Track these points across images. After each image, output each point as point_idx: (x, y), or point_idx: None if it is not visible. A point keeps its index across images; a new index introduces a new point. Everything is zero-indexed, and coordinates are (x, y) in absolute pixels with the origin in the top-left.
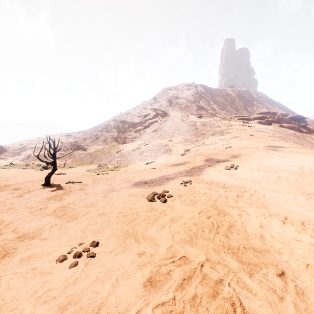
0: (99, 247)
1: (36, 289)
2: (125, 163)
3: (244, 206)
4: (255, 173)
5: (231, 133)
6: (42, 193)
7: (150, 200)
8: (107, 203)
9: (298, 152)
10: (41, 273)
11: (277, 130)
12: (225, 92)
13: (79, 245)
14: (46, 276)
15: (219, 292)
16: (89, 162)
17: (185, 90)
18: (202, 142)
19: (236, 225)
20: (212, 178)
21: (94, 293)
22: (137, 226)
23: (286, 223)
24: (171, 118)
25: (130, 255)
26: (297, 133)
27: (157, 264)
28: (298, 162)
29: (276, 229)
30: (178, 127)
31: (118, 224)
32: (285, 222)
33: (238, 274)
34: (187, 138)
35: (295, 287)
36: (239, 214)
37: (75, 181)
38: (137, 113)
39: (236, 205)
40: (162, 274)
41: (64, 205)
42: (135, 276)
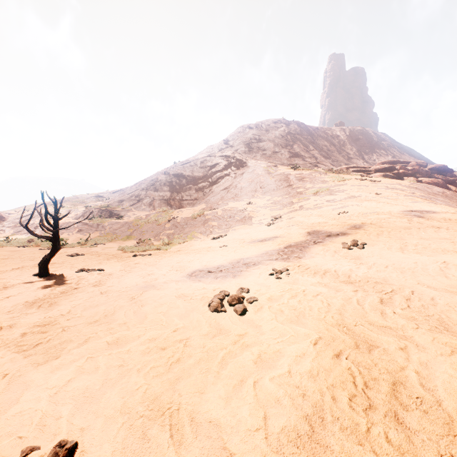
0: None
1: None
2: (180, 237)
3: (403, 327)
4: (398, 256)
5: (344, 191)
6: (26, 292)
7: (216, 309)
8: (134, 315)
9: None
10: None
11: (416, 186)
12: (330, 133)
13: (21, 456)
14: None
15: None
16: (125, 236)
17: (272, 129)
18: (299, 204)
19: (406, 382)
20: (324, 265)
21: None
22: (182, 381)
23: None
24: (252, 170)
25: None
26: (446, 191)
27: None
28: None
29: None
30: (261, 183)
31: (141, 374)
32: None
33: None
34: (275, 199)
35: None
36: (402, 347)
37: (93, 268)
38: (200, 162)
39: (387, 324)
40: None
41: (49, 321)
42: None
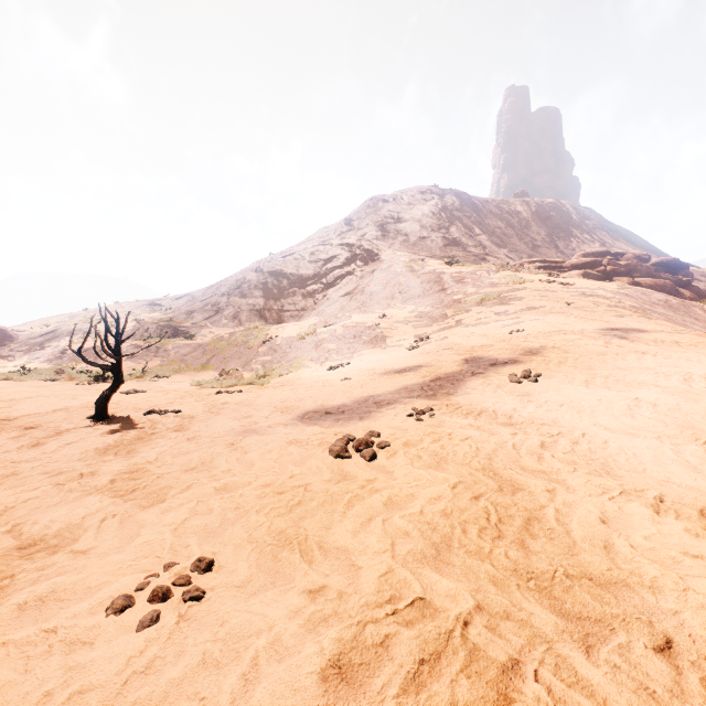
0: (215, 572)
1: (50, 689)
2: (281, 367)
3: (558, 470)
4: (580, 392)
5: (522, 299)
6: (89, 438)
7: (339, 455)
8: (238, 463)
9: (676, 342)
10: (66, 644)
11: (626, 292)
12: (507, 208)
13: (166, 567)
14: (79, 653)
15: (513, 697)
16: (199, 365)
17: (417, 203)
18: (456, 319)
19: (543, 518)
20: (481, 403)
21: (197, 699)
22: (306, 520)
23: (663, 512)
24: (387, 265)
25: (289, 596)
26: (671, 299)
27: (356, 618)
28: (679, 366)
29: (641, 527)
30: (401, 286)
31: (262, 514)
32: (660, 510)
33: (557, 648)
34: (421, 311)
35: (703, 684)
36: (549, 489)
37: (166, 410)
38: (309, 253)
39: (541, 468)
40: (367, 648)
41: (136, 467)
42: (299, 653)
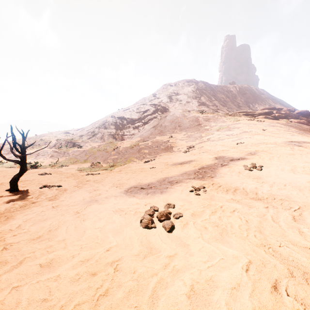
0: None
1: None
2: (121, 161)
3: None
4: (292, 176)
5: (239, 128)
6: None
7: (146, 226)
8: (74, 230)
9: None
10: None
11: (290, 124)
12: (226, 89)
13: None
14: None
15: None
16: (83, 160)
17: (186, 86)
18: (207, 137)
19: None
20: (233, 183)
21: None
22: None
23: None
24: (172, 114)
25: None
26: None
27: None
28: None
29: None
30: (179, 123)
31: None
32: None
33: None
34: (189, 134)
35: None
36: None
37: (54, 185)
38: (136, 108)
39: None
40: None
41: None
42: None
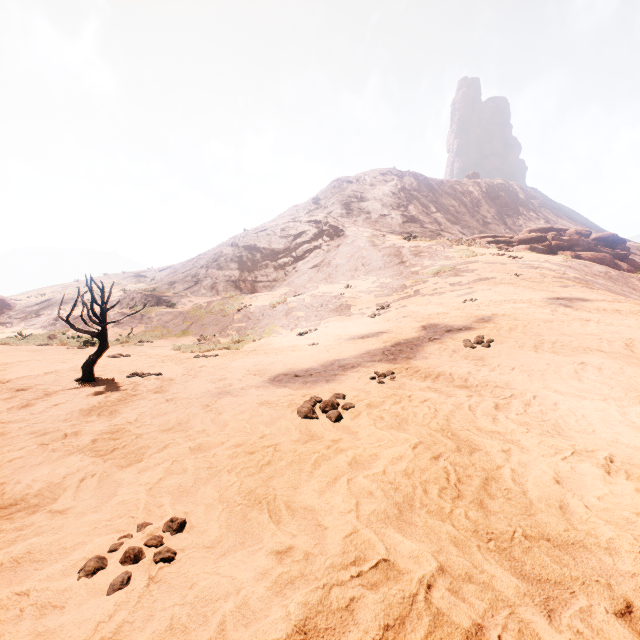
0: (186, 532)
1: None
2: (254, 333)
3: (513, 431)
4: (530, 356)
5: (474, 270)
6: (75, 399)
7: (306, 416)
8: (212, 423)
9: (617, 310)
10: (37, 608)
11: (570, 264)
12: (460, 188)
13: (139, 528)
14: (49, 618)
15: None
16: (179, 331)
17: (379, 183)
18: (414, 289)
19: (499, 478)
20: (439, 367)
21: None
22: (275, 480)
23: (614, 472)
24: (351, 240)
25: (257, 557)
26: (610, 270)
27: (321, 581)
28: (620, 332)
29: (594, 487)
30: (364, 259)
31: (233, 474)
32: (610, 470)
33: (520, 612)
34: (382, 282)
35: None
36: (505, 449)
37: (148, 373)
38: (280, 229)
39: (496, 429)
40: (332, 612)
41: (117, 428)
42: (266, 617)
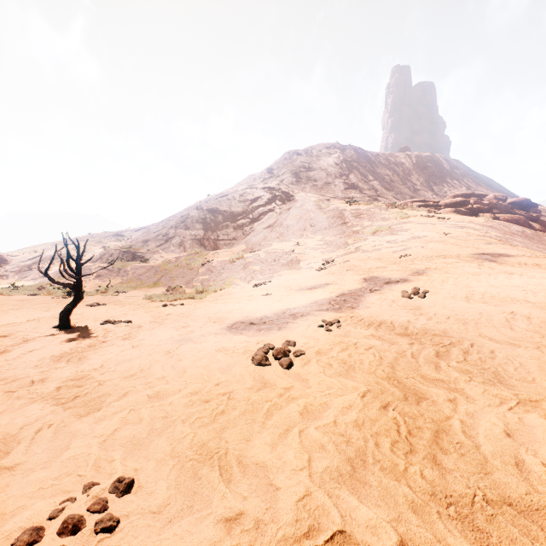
0: (133, 493)
1: None
2: (216, 284)
3: (456, 379)
4: (463, 306)
5: (408, 230)
6: (49, 345)
7: (260, 363)
8: (172, 369)
9: (537, 264)
10: None
11: (491, 225)
12: (394, 160)
13: (85, 489)
14: None
15: None
16: (151, 283)
17: (324, 155)
18: (355, 246)
19: (449, 430)
20: (380, 316)
21: None
22: (228, 431)
23: None
24: (300, 204)
25: (205, 526)
26: (526, 230)
27: None
28: (542, 284)
29: (545, 441)
30: (311, 221)
31: (187, 424)
32: None
33: None
34: (327, 240)
35: None
36: (451, 398)
37: (120, 320)
38: (239, 195)
39: (439, 377)
40: None
41: (82, 375)
42: None
